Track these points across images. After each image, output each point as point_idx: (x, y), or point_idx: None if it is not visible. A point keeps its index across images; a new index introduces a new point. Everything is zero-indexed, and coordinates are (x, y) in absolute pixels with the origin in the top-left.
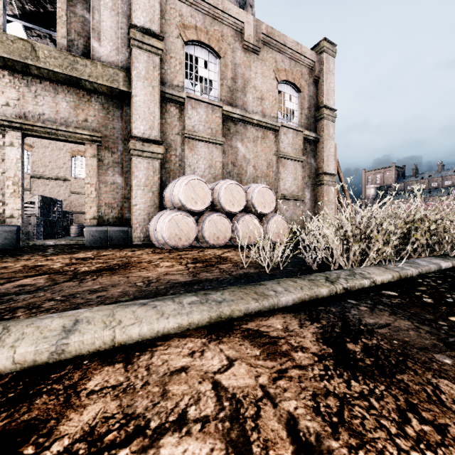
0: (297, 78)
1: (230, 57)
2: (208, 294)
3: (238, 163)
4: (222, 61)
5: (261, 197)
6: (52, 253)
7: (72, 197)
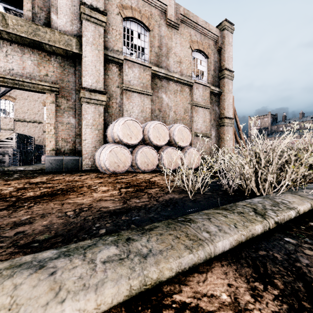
0: (206, 48)
1: (157, 30)
2: (131, 241)
3: (163, 109)
4: (151, 33)
5: (181, 134)
6: (15, 177)
7: (44, 135)
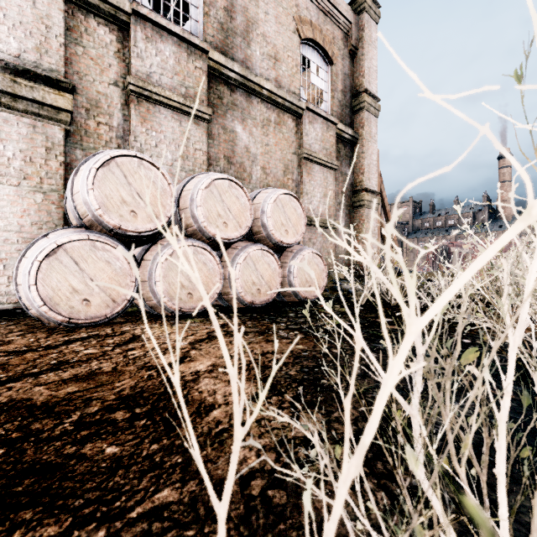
0: (328, 41)
1: None
2: None
3: (237, 160)
4: None
5: (281, 214)
6: None
7: None
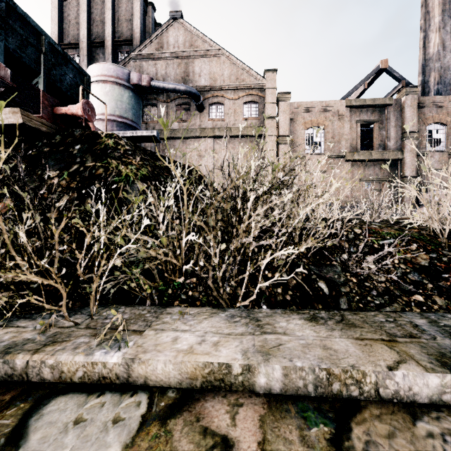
0: None
1: None
2: None
3: None
4: (447, 127)
5: None
6: None
7: None
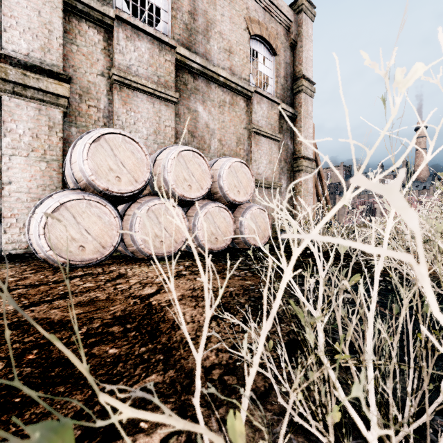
0: (272, 37)
1: None
2: None
3: (198, 134)
4: None
5: (234, 178)
6: None
7: None
